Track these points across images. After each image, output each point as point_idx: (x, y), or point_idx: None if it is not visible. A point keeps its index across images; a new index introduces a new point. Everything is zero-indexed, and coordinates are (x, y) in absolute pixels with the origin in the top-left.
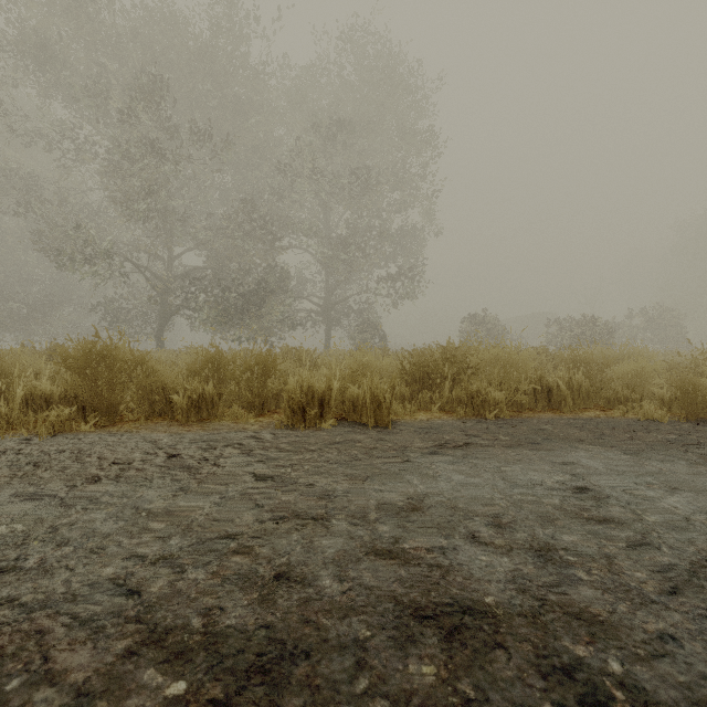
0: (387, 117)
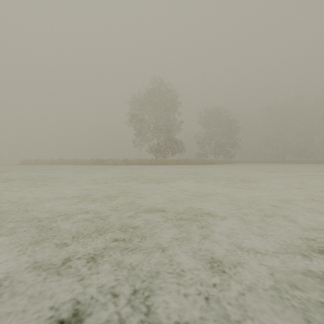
0: None
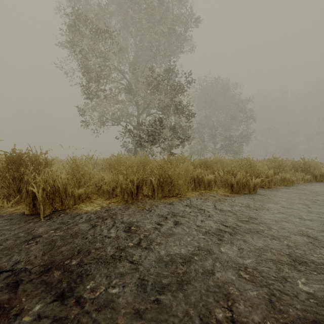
0: None
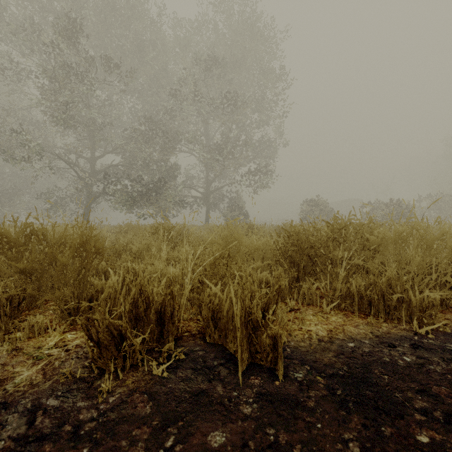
0: (249, 58)
